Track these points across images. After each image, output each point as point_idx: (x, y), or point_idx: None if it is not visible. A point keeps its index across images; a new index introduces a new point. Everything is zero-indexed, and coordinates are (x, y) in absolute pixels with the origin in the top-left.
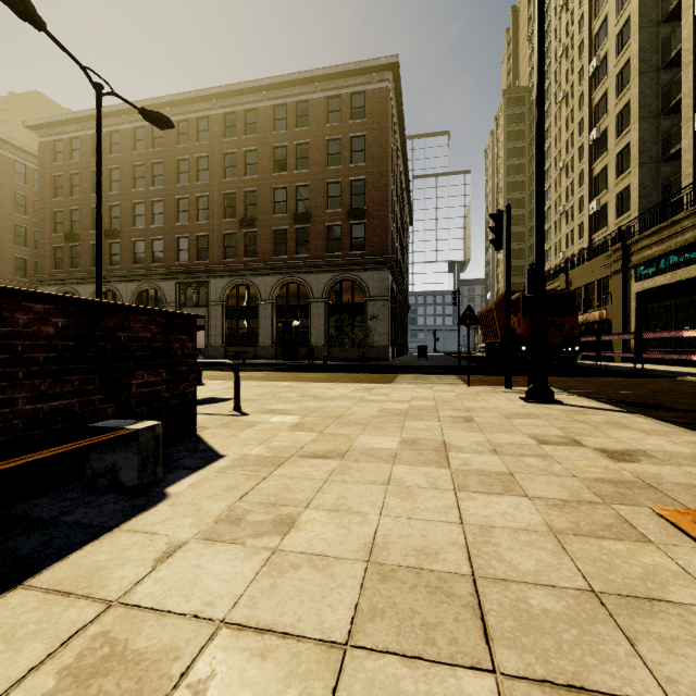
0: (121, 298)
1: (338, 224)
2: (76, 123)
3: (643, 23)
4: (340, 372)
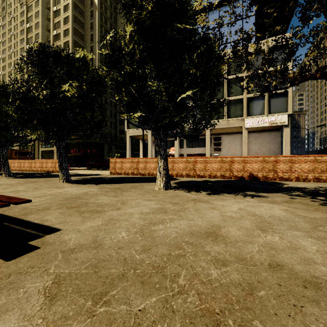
0: None
1: None
2: None
3: None
4: None
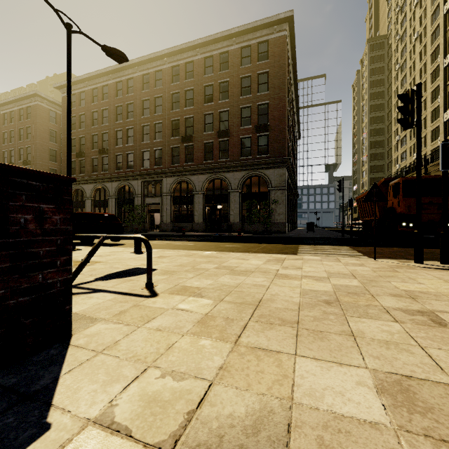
0: (108, 192)
1: (249, 136)
2: (83, 82)
3: None
4: (251, 242)
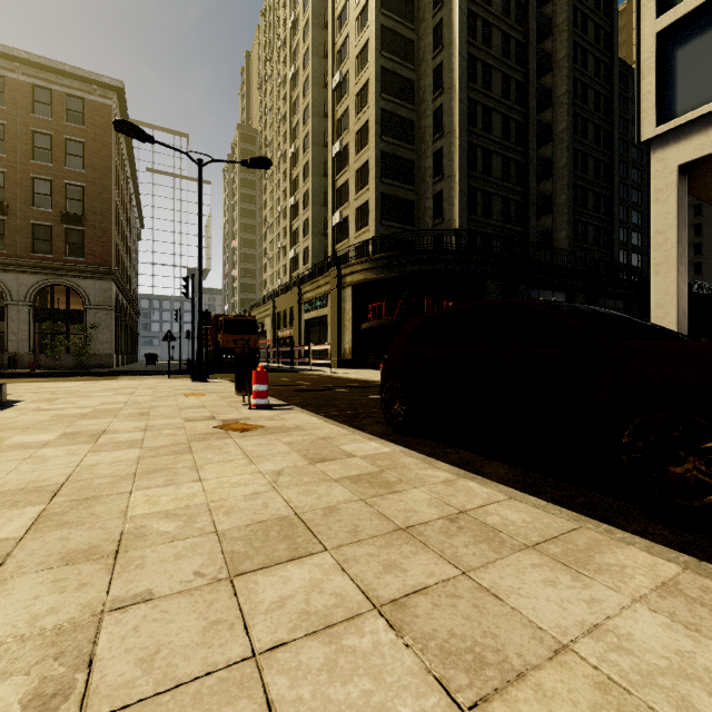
0: None
1: (49, 225)
2: None
3: (315, 141)
4: (60, 377)
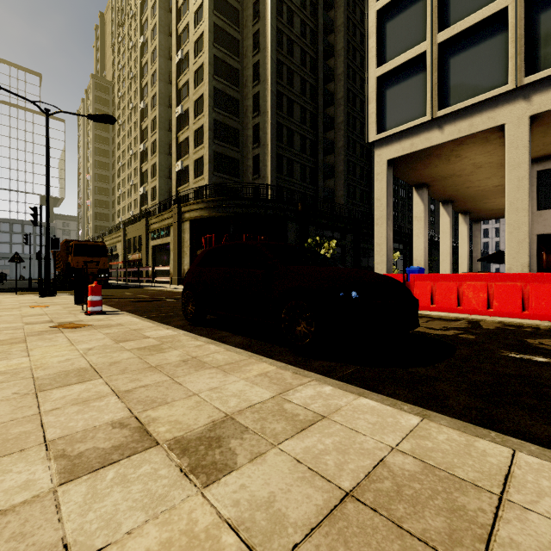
0: None
1: None
2: None
3: (161, 102)
4: None
